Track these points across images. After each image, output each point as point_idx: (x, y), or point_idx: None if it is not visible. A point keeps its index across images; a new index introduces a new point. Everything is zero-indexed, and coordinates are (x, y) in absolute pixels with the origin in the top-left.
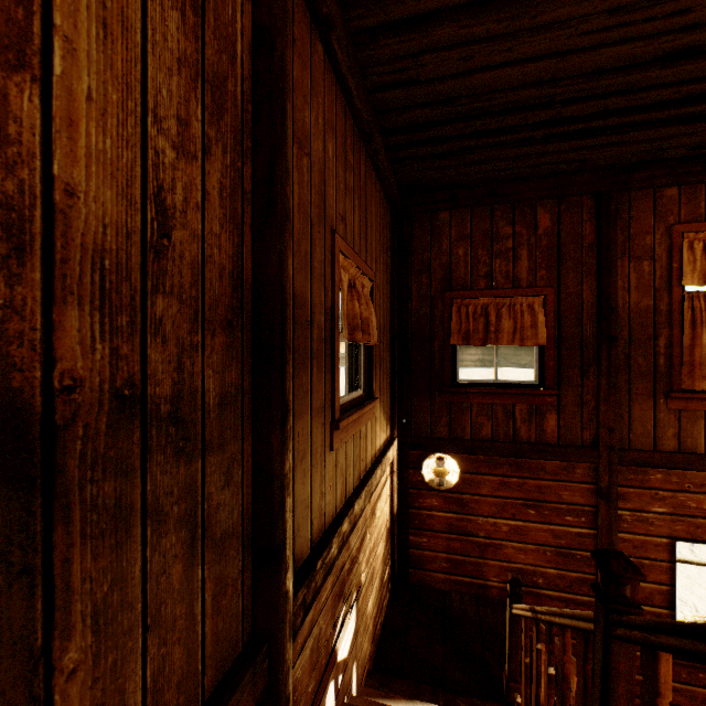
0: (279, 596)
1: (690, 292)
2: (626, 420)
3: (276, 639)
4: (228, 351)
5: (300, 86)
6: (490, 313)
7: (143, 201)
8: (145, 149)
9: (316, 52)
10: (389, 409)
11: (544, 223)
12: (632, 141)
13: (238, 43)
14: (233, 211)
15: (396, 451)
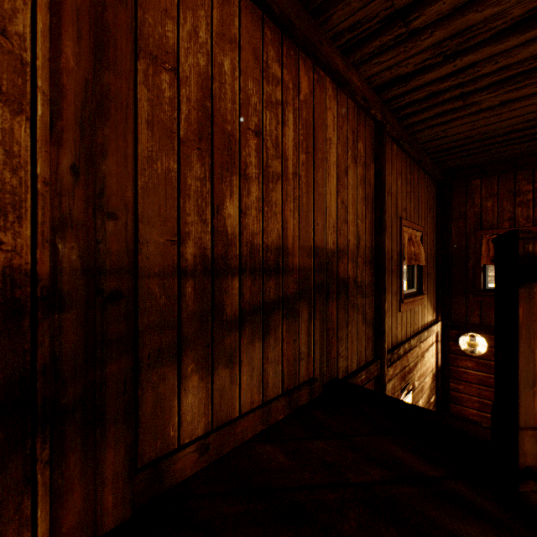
0: (383, 347)
1: None
2: None
3: (382, 360)
4: (369, 270)
5: (387, 171)
6: None
7: (356, 237)
8: (356, 225)
9: (393, 150)
10: (435, 303)
11: None
12: None
13: (371, 179)
14: (370, 229)
15: (440, 329)
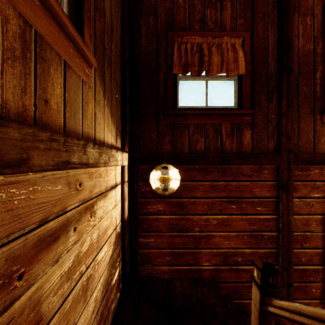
0: None
1: None
2: (296, 132)
3: None
4: None
5: None
6: (204, 48)
7: None
8: None
9: None
10: (121, 126)
11: None
12: None
13: None
14: None
15: (127, 165)
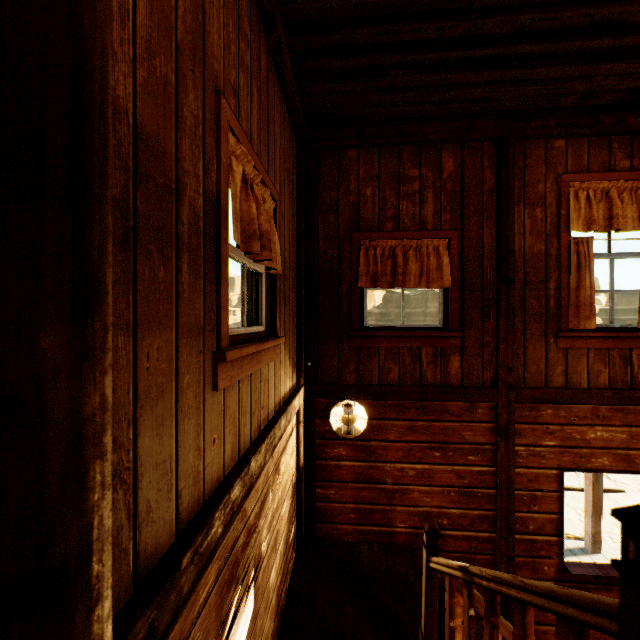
0: None
1: (575, 238)
2: (521, 360)
3: None
4: None
5: None
6: (397, 255)
7: None
8: None
9: None
10: (296, 356)
11: (448, 167)
12: (535, 80)
13: None
14: None
15: (303, 400)
